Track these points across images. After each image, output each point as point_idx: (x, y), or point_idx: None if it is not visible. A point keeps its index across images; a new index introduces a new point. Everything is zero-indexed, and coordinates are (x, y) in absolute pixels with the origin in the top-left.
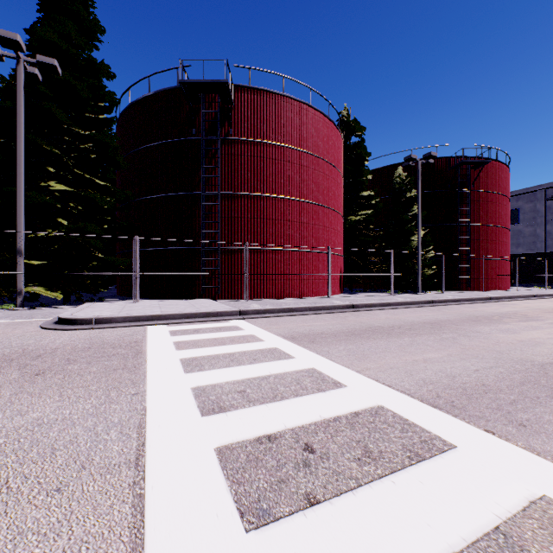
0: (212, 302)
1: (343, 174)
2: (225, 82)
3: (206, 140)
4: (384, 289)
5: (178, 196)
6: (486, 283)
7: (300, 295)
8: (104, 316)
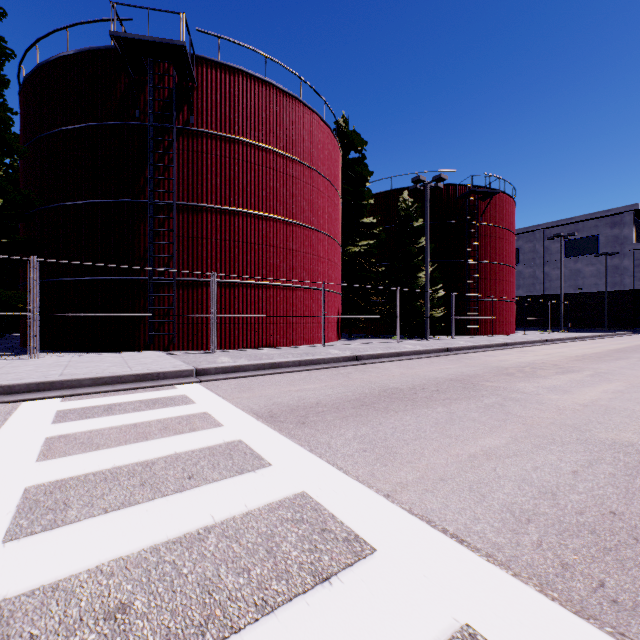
0: (158, 356)
1: (341, 196)
2: (182, 45)
3: (156, 127)
4: (387, 335)
5: (112, 204)
6: (494, 327)
7: (288, 343)
8: None
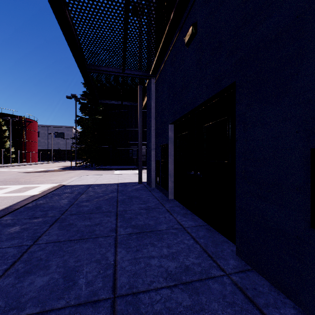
0: None
1: None
2: None
3: None
4: None
5: None
6: (31, 160)
7: None
8: None
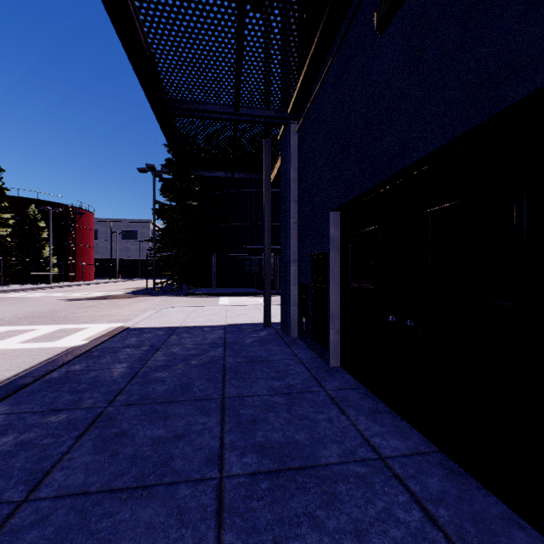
0: None
1: None
2: None
3: None
4: (15, 283)
5: None
6: (84, 277)
7: None
8: None
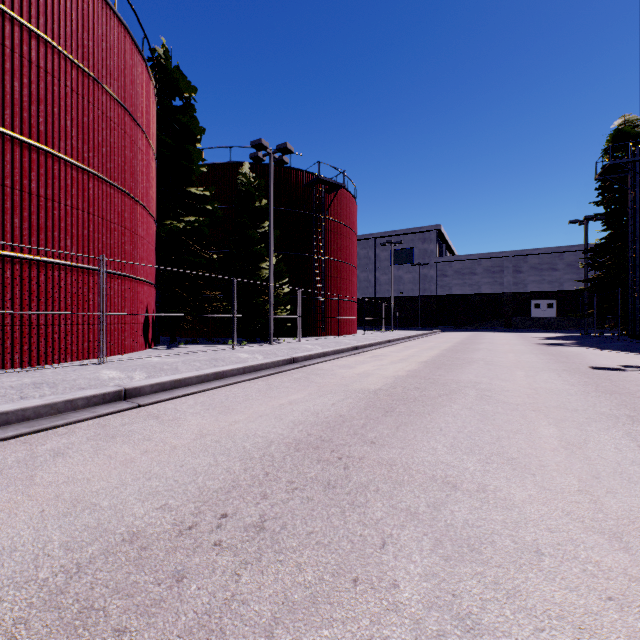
0: None
1: (157, 148)
2: None
3: None
4: (225, 338)
5: None
6: (340, 327)
7: (25, 360)
8: None
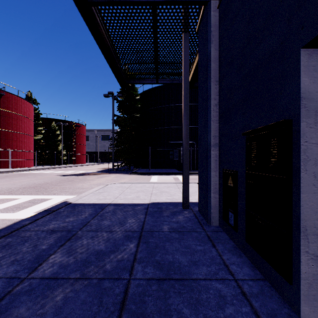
0: (6, 169)
1: None
2: (4, 94)
3: None
4: (45, 165)
5: None
6: (80, 162)
7: (24, 167)
8: (1, 171)
